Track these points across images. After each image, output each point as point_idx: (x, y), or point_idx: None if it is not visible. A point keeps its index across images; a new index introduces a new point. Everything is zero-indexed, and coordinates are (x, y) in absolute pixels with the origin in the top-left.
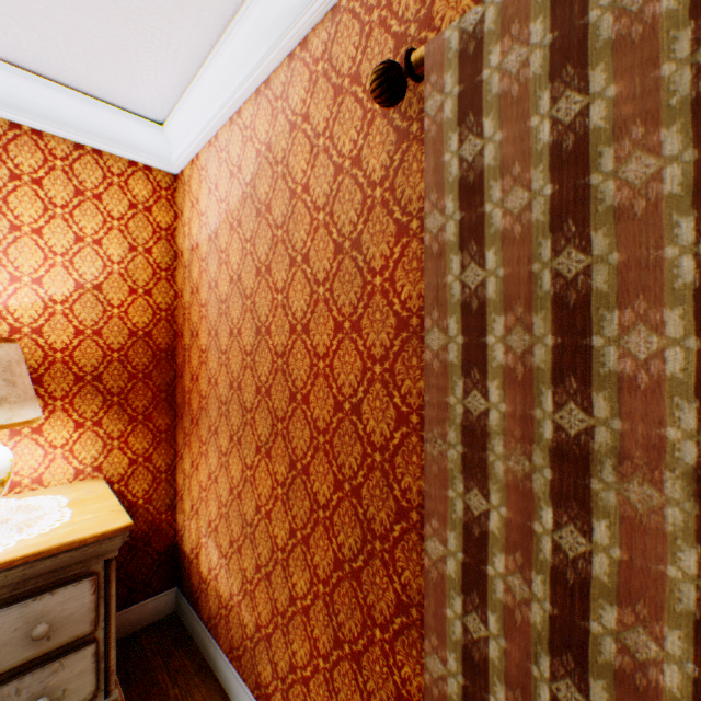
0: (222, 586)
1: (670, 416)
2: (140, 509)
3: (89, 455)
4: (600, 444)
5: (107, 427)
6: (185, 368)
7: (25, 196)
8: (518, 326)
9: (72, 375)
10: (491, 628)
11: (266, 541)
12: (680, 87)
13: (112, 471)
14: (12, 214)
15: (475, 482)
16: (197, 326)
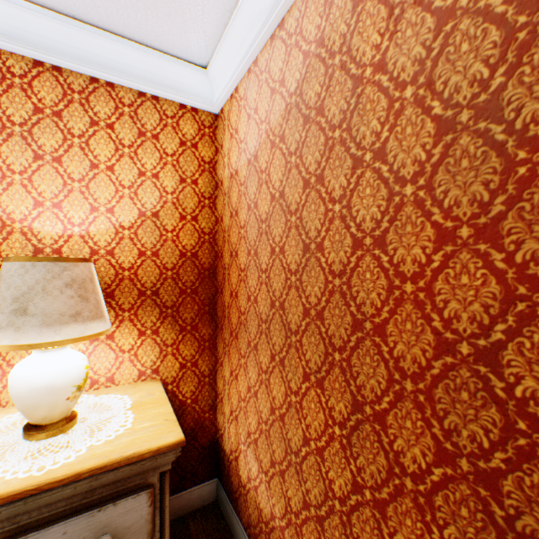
0: (262, 501)
1: None
2: (188, 408)
3: (148, 359)
4: None
5: (163, 335)
6: (224, 285)
7: (101, 139)
8: None
9: (136, 290)
10: None
11: (316, 480)
12: None
13: (166, 373)
14: (92, 154)
15: None
16: (236, 247)
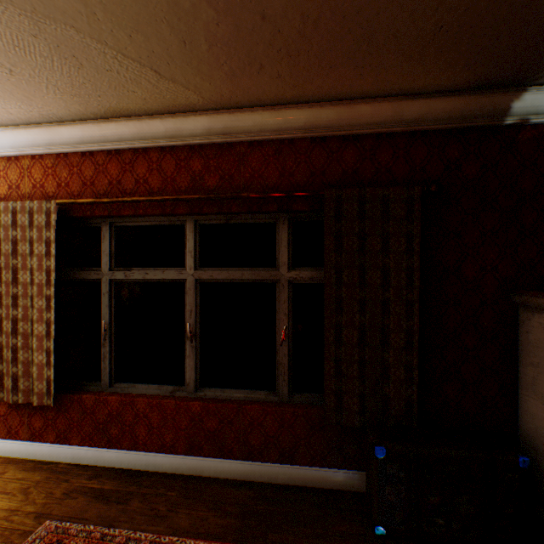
0: None
1: (29, 288)
2: None
3: None
4: (21, 294)
5: None
6: None
7: None
8: (9, 273)
9: None
10: (5, 338)
11: None
12: (29, 237)
13: None
14: None
15: (1, 307)
16: None
